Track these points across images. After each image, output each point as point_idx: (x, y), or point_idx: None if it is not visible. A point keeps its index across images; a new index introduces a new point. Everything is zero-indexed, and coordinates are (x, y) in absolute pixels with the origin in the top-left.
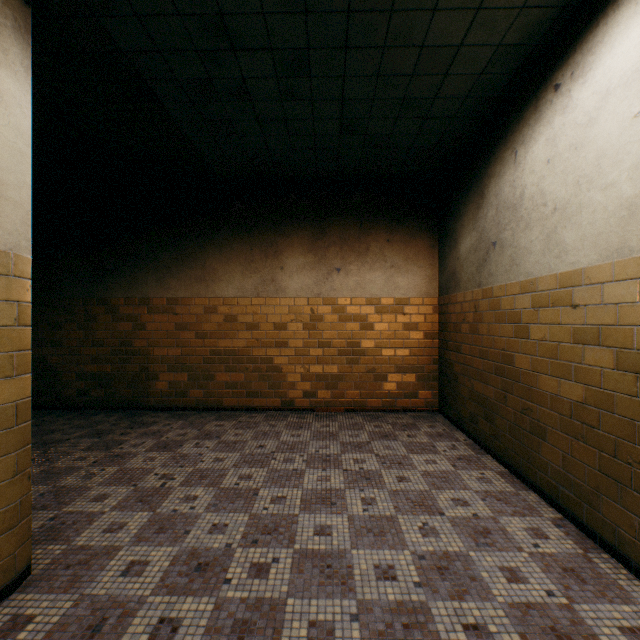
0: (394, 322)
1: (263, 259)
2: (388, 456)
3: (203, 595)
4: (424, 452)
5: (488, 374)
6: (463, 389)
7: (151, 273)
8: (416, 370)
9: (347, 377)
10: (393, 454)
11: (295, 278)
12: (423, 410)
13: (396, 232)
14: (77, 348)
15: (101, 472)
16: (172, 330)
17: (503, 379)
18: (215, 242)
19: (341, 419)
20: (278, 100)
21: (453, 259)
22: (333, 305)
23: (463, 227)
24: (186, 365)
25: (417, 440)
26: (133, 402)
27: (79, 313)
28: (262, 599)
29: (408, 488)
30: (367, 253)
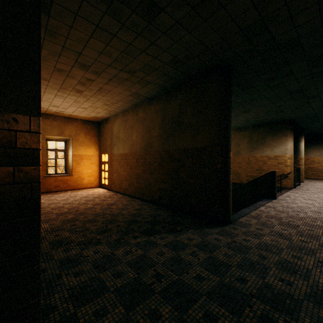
0: None
1: (321, 149)
2: None
3: None
4: None
5: None
6: None
7: None
8: None
9: None
10: None
11: None
12: None
13: None
14: None
15: None
16: None
17: None
18: (308, 146)
19: None
20: None
21: None
22: None
23: None
24: None
25: None
26: None
27: None
28: None
29: None
30: None
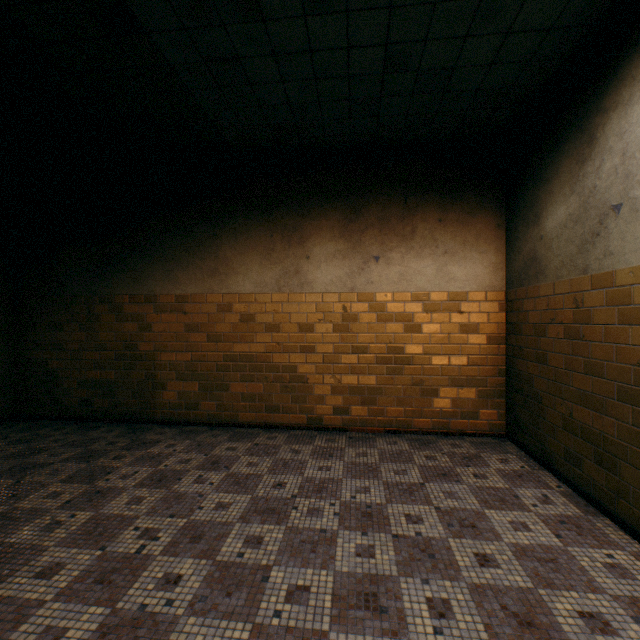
0: (448, 323)
1: (285, 247)
2: (454, 511)
3: None
4: (505, 506)
5: (604, 399)
6: (552, 414)
7: (158, 266)
8: (476, 383)
9: (388, 390)
10: (460, 508)
11: (323, 269)
12: (486, 434)
13: (450, 209)
14: (79, 352)
15: (69, 520)
16: (181, 332)
17: (638, 410)
18: (229, 228)
19: (381, 444)
20: (300, 16)
21: (533, 239)
22: (370, 302)
23: (552, 193)
24: (197, 373)
25: (489, 484)
26: (138, 414)
27: (81, 312)
28: None
29: (498, 581)
30: (413, 237)
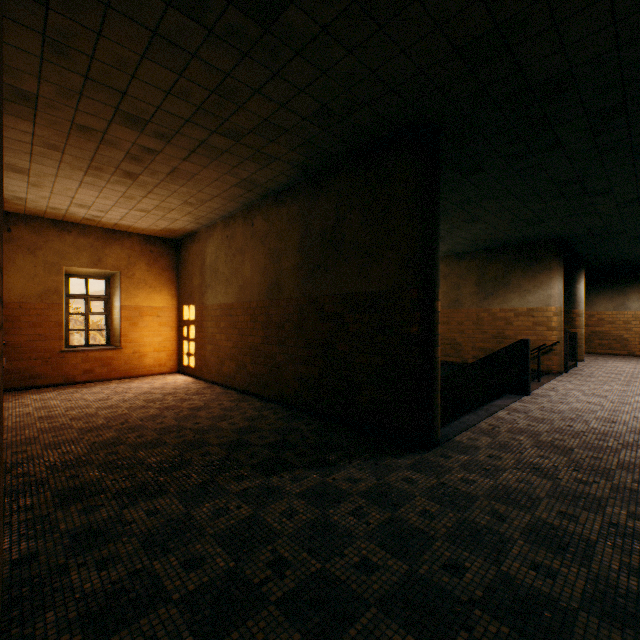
0: None
1: (617, 296)
2: None
3: (623, 364)
4: None
5: None
6: None
7: None
8: None
9: None
10: None
11: (634, 303)
12: None
13: None
14: None
15: None
16: None
17: None
18: (592, 291)
19: None
20: (632, 258)
21: None
22: None
23: None
24: None
25: None
26: None
27: None
28: (637, 365)
29: None
30: None
